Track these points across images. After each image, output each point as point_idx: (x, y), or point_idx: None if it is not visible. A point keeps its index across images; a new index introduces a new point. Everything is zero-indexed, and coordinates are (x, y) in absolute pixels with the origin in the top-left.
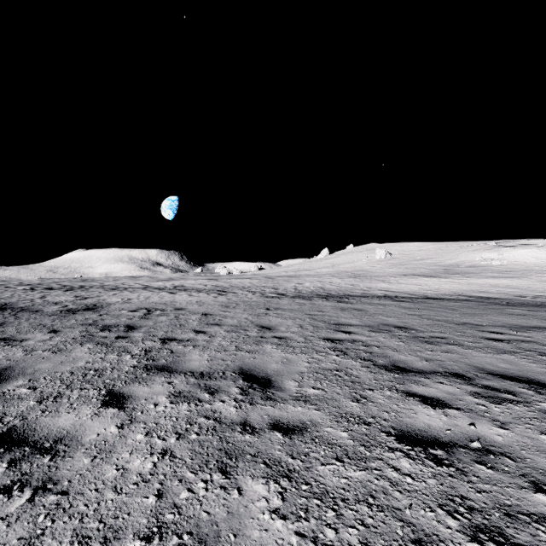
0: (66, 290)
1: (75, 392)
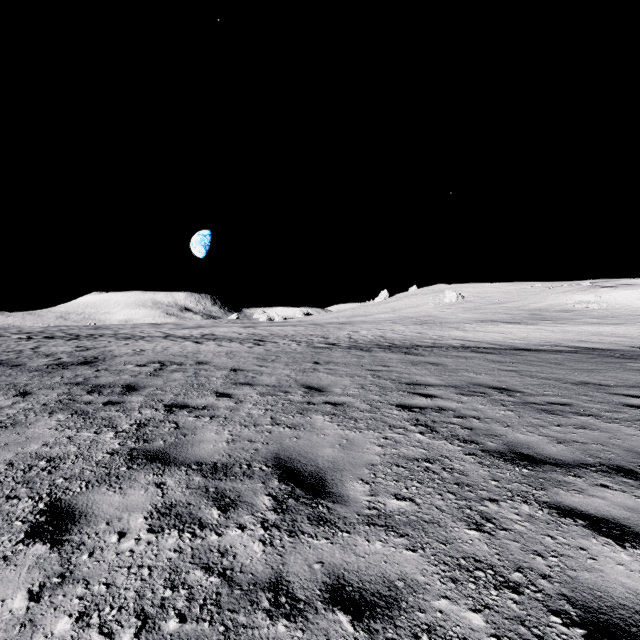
0: (70, 339)
1: None
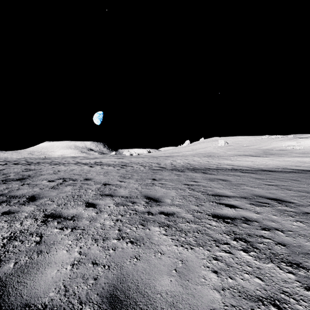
0: (25, 165)
1: None
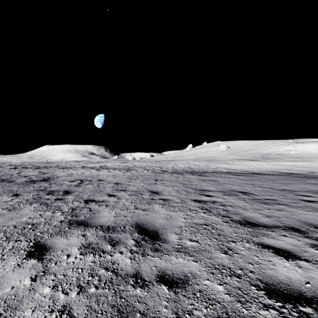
0: (35, 168)
1: (10, 244)
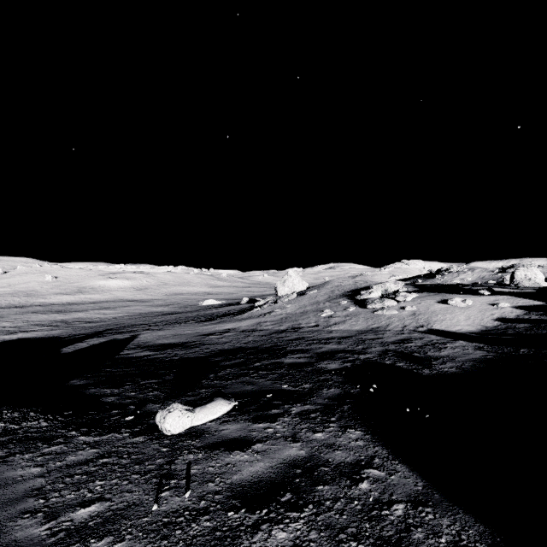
0: None
1: None
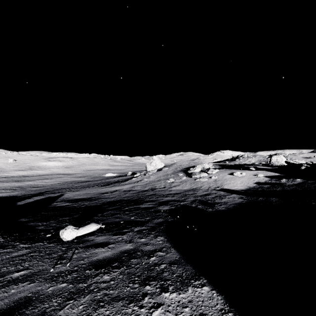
0: None
1: None
